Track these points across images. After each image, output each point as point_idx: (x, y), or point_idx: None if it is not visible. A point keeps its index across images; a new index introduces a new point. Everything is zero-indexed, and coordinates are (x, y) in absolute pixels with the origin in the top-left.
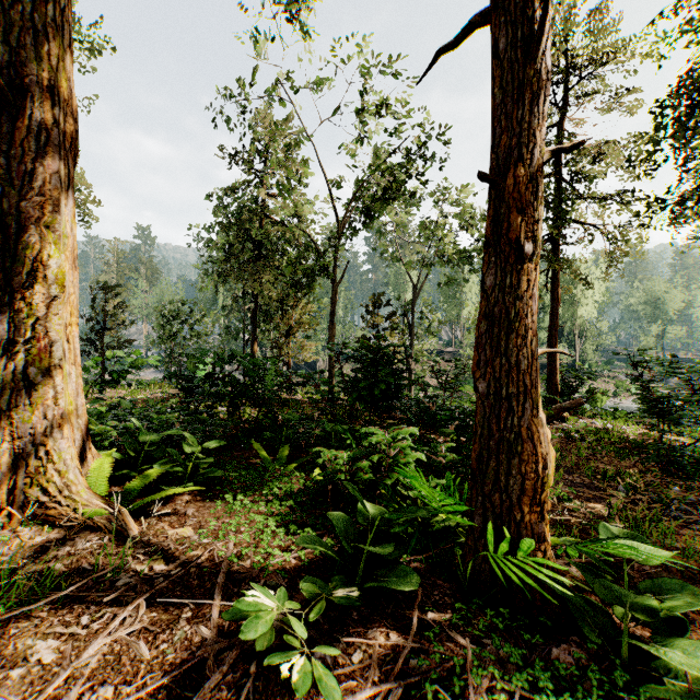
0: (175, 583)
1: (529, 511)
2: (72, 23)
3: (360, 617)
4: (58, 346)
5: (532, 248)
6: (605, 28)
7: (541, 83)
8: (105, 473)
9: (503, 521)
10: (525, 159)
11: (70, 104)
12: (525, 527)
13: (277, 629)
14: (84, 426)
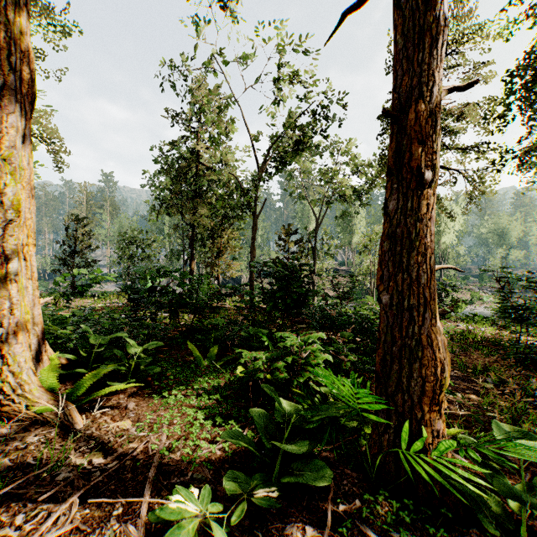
0: (110, 477)
1: (429, 410)
2: (48, 11)
3: (278, 510)
4: (14, 263)
5: (430, 175)
6: (467, 16)
7: (439, 28)
8: (59, 372)
9: (405, 418)
10: (424, 96)
11: (27, 55)
12: (425, 425)
13: (201, 525)
14: (41, 331)
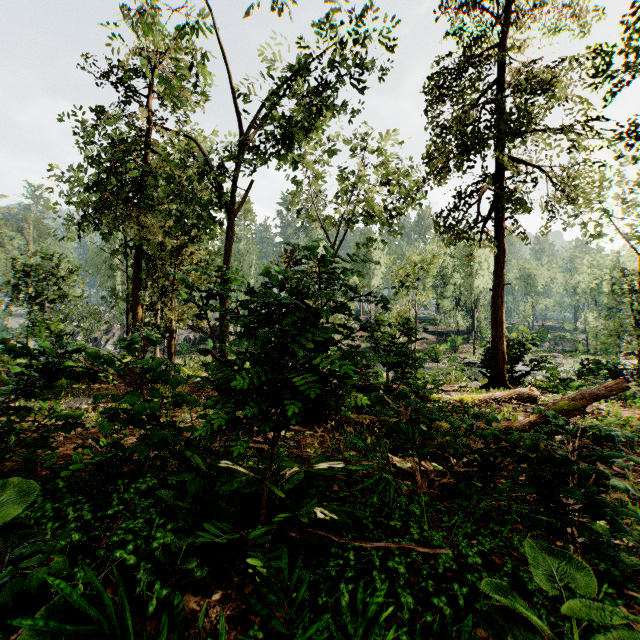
0: None
1: None
2: None
3: None
4: None
5: None
6: None
7: None
8: None
9: None
10: None
11: None
12: None
13: None
14: None
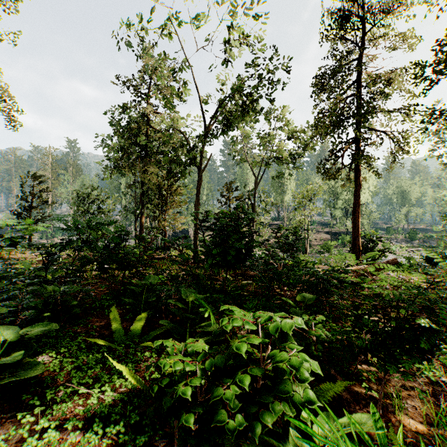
0: None
1: None
2: None
3: None
4: None
5: None
6: None
7: None
8: None
9: None
10: None
11: None
12: None
13: None
14: None
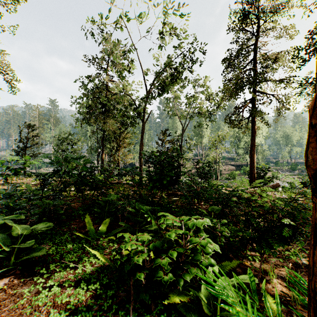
0: None
1: None
2: None
3: None
4: None
5: None
6: None
7: None
8: None
9: None
10: None
11: None
12: None
13: None
14: None
